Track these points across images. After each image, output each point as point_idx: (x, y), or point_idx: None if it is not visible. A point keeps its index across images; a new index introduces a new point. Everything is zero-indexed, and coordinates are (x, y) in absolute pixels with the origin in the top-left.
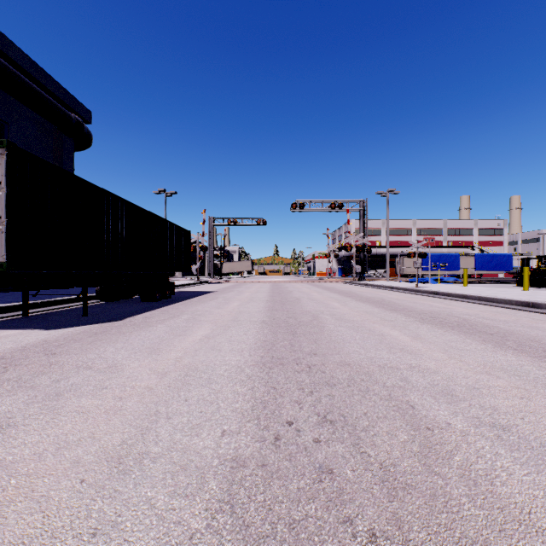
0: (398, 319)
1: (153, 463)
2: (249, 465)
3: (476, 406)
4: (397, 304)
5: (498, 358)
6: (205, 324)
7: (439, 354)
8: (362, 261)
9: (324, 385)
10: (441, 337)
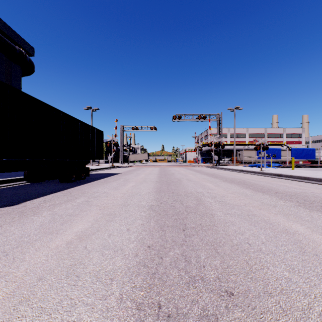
0: (278, 203)
1: None
2: None
3: None
4: (258, 184)
5: None
6: (92, 211)
7: None
8: (218, 153)
9: None
10: None
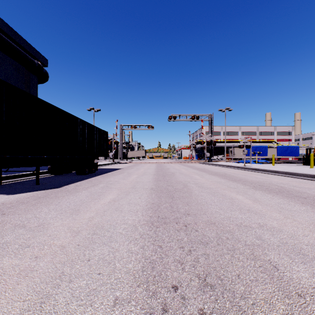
0: (239, 187)
1: None
2: None
3: None
4: (235, 176)
5: None
6: (113, 190)
7: (276, 214)
8: (210, 150)
9: (199, 243)
10: (272, 200)
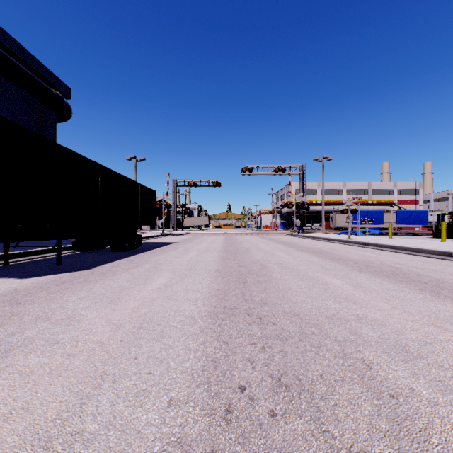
0: (338, 268)
1: (85, 449)
2: (196, 452)
3: (435, 365)
4: (334, 253)
5: (439, 308)
6: (164, 273)
7: (382, 304)
8: (301, 216)
9: (276, 339)
10: (380, 286)
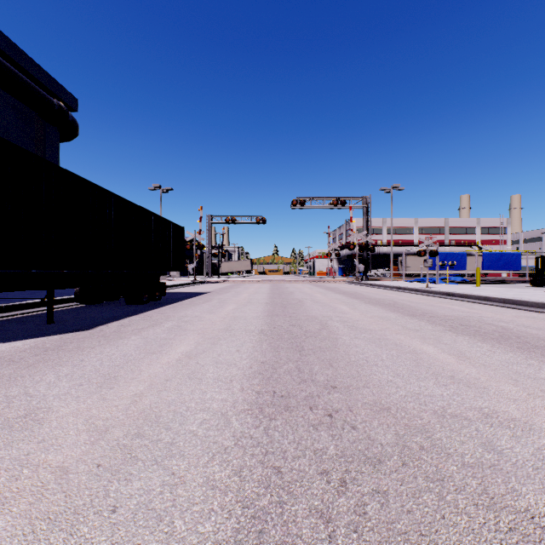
0: (424, 328)
1: None
2: None
3: None
4: (412, 307)
5: None
6: (190, 335)
7: (511, 387)
8: (365, 260)
9: (362, 461)
10: (493, 356)
